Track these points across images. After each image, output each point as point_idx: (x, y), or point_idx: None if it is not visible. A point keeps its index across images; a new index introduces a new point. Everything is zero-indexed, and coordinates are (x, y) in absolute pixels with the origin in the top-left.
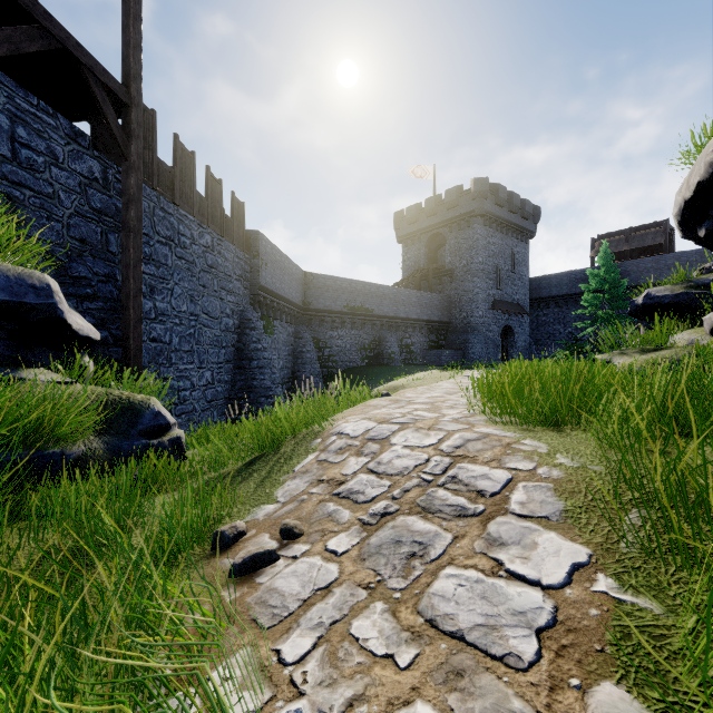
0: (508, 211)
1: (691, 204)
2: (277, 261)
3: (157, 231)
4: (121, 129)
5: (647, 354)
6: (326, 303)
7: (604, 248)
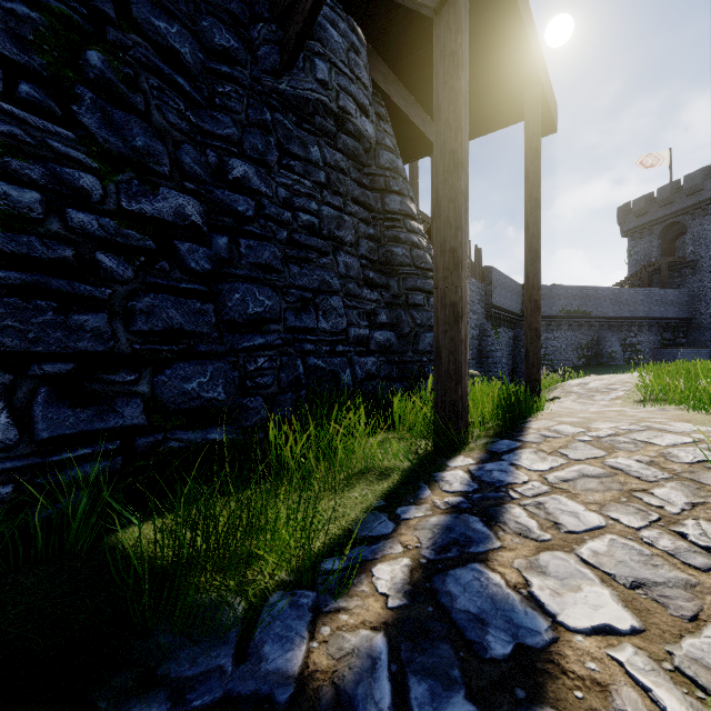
0: None
1: None
2: (503, 283)
3: None
4: None
5: None
6: (542, 310)
7: None
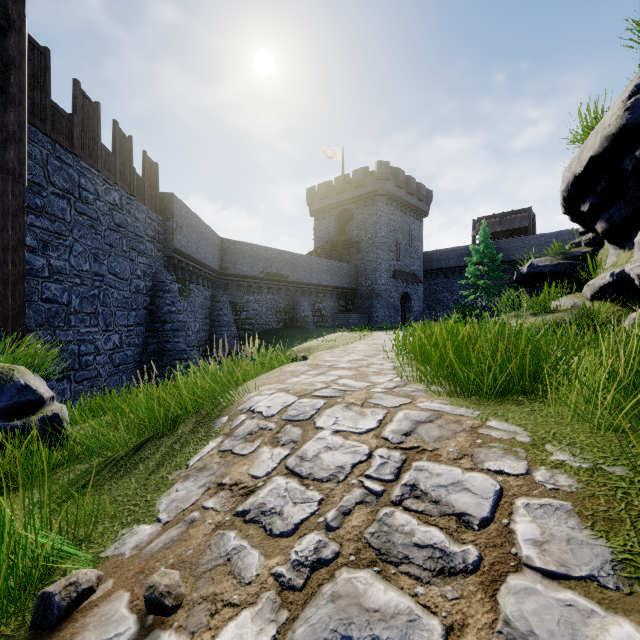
0: (406, 192)
1: (579, 179)
2: (193, 225)
3: (52, 181)
4: None
5: (540, 316)
6: (243, 269)
7: (483, 228)
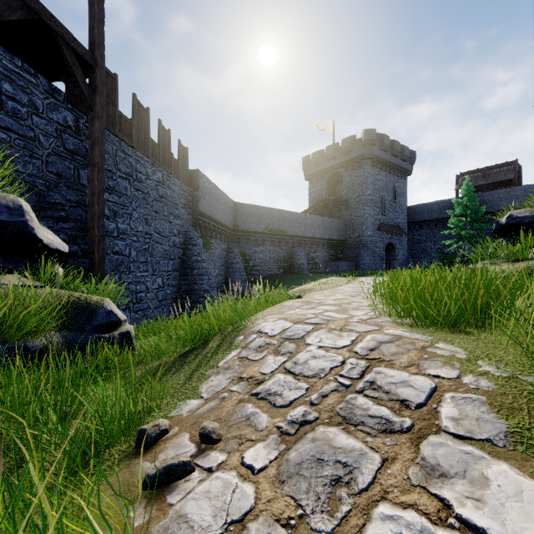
0: (391, 154)
1: None
2: (213, 193)
3: (119, 168)
4: (88, 86)
5: (515, 264)
6: (251, 226)
7: (466, 183)
